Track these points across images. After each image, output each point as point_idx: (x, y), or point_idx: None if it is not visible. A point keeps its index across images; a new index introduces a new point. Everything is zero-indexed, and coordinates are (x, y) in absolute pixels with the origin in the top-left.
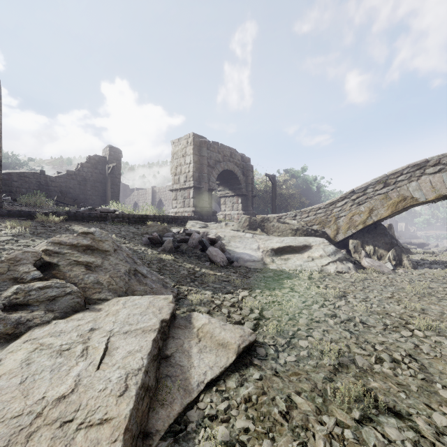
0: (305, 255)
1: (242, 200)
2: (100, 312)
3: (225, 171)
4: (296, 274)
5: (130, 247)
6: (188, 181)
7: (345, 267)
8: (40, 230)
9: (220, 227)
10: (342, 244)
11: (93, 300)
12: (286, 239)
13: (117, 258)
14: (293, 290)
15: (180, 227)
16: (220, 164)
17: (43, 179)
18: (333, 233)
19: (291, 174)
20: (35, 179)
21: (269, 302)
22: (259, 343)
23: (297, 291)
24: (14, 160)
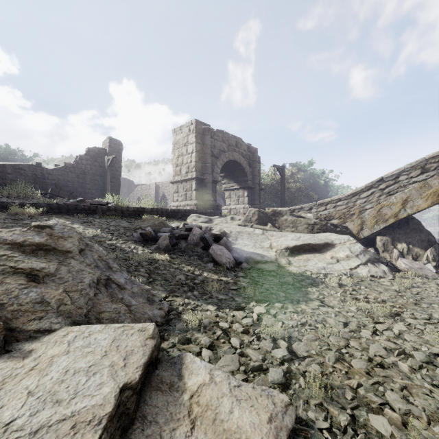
0: (328, 254)
1: (248, 193)
2: (25, 360)
3: (230, 162)
4: (321, 280)
5: (116, 245)
6: (191, 172)
7: (380, 270)
8: (8, 223)
9: (225, 221)
10: (366, 241)
11: (26, 333)
12: (302, 236)
13: (83, 261)
14: (324, 304)
15: (180, 221)
16: (225, 154)
17: (39, 171)
18: (356, 228)
19: (298, 168)
20: (31, 171)
21: (296, 324)
22: (300, 421)
23: (329, 305)
24: (20, 156)
